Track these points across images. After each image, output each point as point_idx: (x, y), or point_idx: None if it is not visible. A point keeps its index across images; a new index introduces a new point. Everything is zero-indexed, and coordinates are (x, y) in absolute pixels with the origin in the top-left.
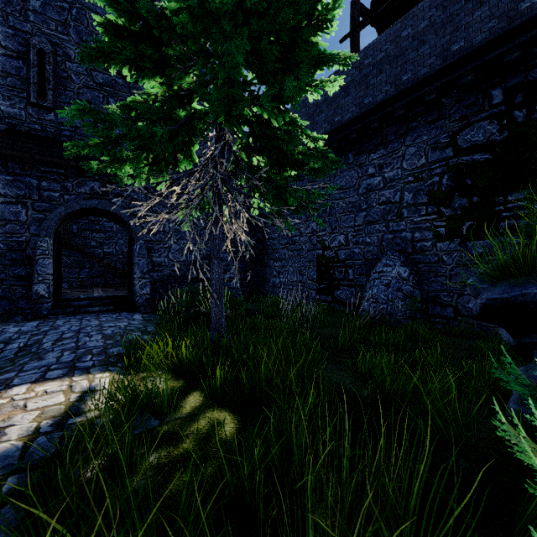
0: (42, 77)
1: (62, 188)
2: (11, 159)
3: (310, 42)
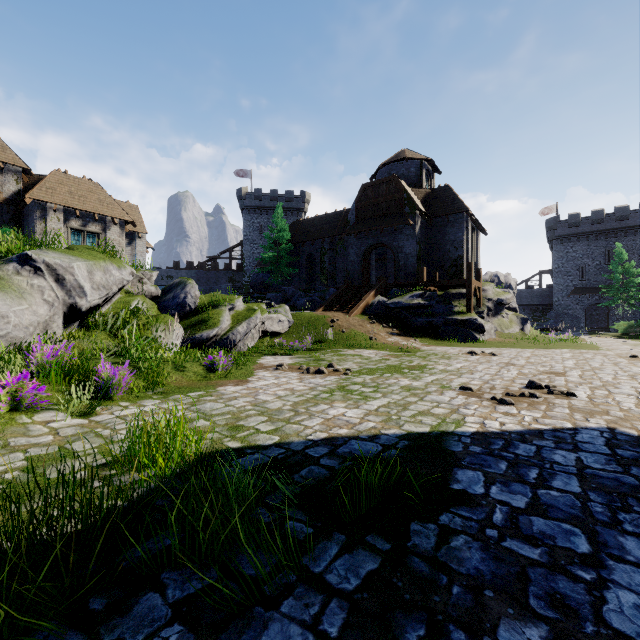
0: (582, 273)
1: (587, 299)
2: (575, 295)
3: (634, 291)
